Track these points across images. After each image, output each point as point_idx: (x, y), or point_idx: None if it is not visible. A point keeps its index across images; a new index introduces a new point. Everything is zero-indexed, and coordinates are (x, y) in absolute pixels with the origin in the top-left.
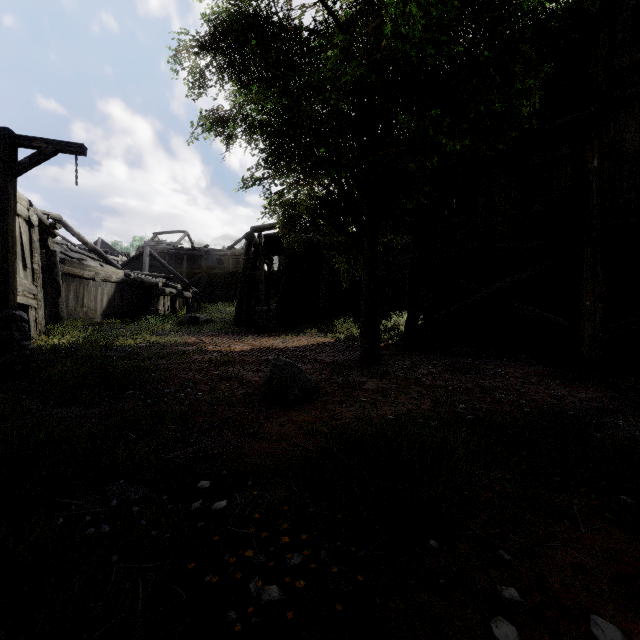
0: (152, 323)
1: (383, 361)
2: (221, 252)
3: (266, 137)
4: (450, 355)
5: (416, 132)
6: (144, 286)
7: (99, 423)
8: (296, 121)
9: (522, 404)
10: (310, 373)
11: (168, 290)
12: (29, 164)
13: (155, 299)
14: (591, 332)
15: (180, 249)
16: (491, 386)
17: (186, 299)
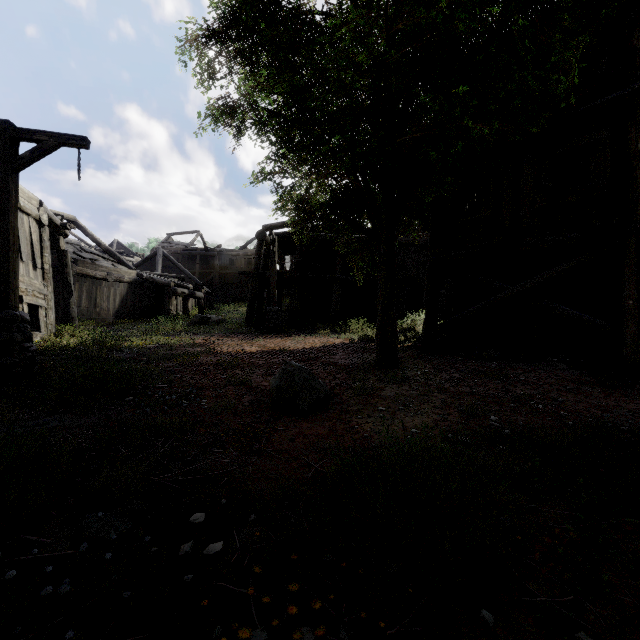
0: (163, 323)
1: (401, 364)
2: (233, 252)
3: (277, 129)
4: (473, 358)
5: (440, 114)
6: (156, 286)
7: (91, 435)
8: (308, 110)
9: (563, 416)
10: (323, 377)
11: (180, 290)
12: (30, 158)
13: (167, 299)
14: (635, 334)
15: (193, 249)
16: (524, 394)
17: (198, 299)
